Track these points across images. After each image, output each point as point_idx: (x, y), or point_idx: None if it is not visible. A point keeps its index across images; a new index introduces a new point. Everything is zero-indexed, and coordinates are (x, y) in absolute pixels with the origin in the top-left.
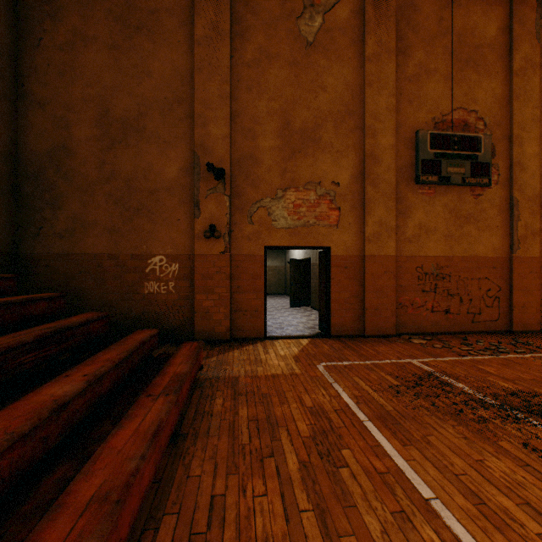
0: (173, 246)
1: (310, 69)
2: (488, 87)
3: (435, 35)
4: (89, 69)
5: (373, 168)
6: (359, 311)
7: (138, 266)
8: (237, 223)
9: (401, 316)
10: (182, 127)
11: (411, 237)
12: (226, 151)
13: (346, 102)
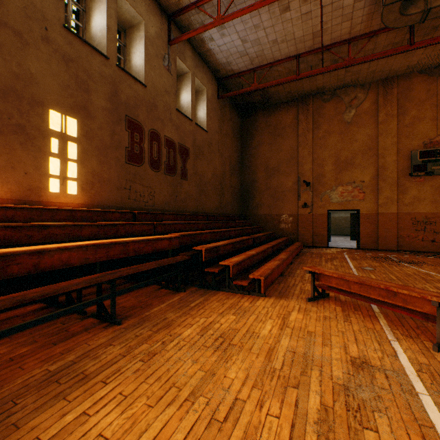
0: (290, 211)
1: (348, 134)
2: None
3: (424, 100)
4: (262, 153)
5: (383, 172)
6: (375, 238)
7: (278, 218)
8: (315, 201)
9: (401, 242)
10: (293, 167)
11: (407, 203)
12: (310, 174)
13: (368, 144)
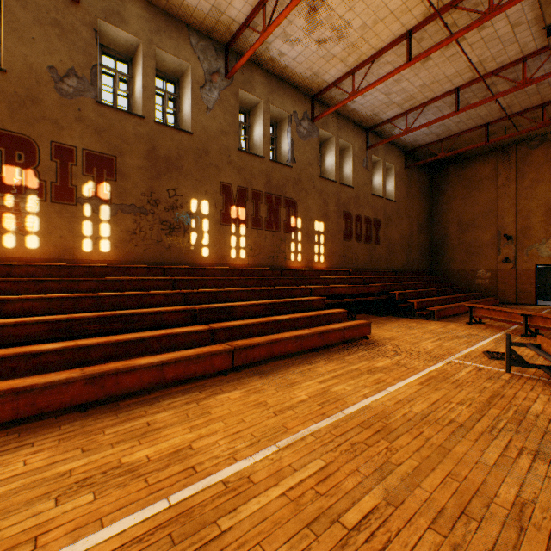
0: (487, 266)
1: None
2: None
3: None
4: (454, 208)
5: None
6: None
7: (472, 274)
8: (518, 256)
9: None
10: (491, 221)
11: None
12: (512, 227)
13: None
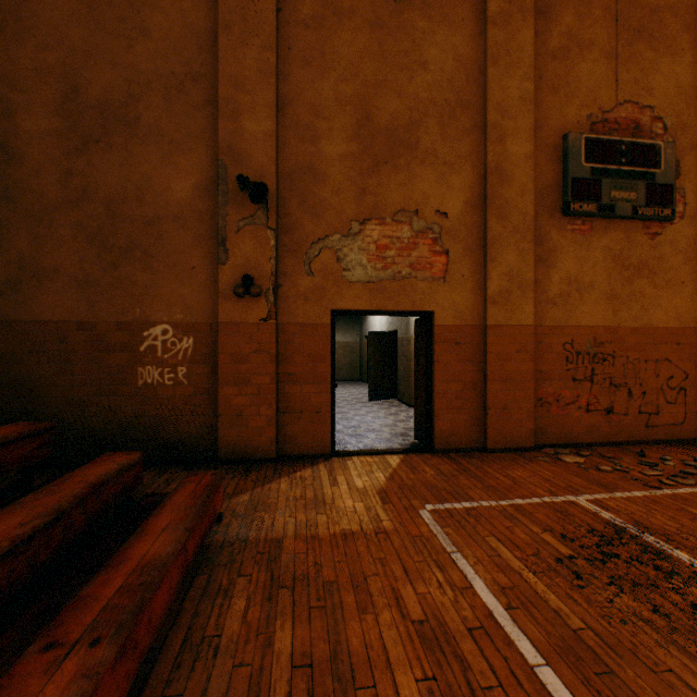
0: (184, 310)
1: (402, 35)
2: (669, 71)
3: None
4: (45, 21)
5: (500, 189)
6: (478, 411)
7: (127, 341)
8: (288, 274)
9: (541, 418)
10: (199, 119)
11: (555, 297)
12: (270, 158)
13: (458, 88)
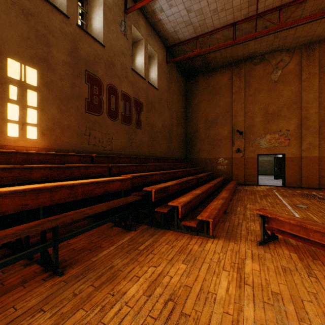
0: (225, 155)
1: (275, 91)
2: None
3: None
4: (202, 108)
5: (306, 122)
6: (299, 178)
7: (215, 161)
8: (246, 147)
9: (322, 181)
10: (228, 119)
11: None
12: (243, 125)
13: (292, 99)
